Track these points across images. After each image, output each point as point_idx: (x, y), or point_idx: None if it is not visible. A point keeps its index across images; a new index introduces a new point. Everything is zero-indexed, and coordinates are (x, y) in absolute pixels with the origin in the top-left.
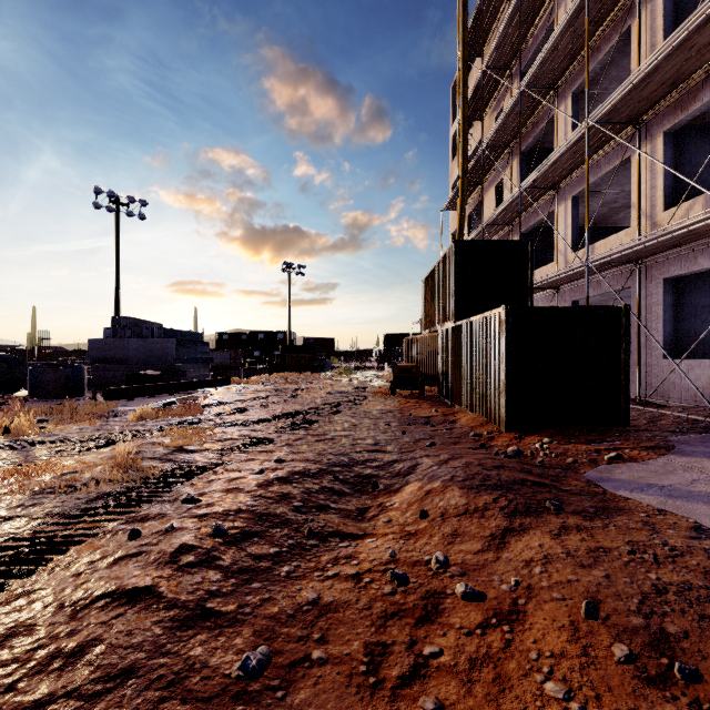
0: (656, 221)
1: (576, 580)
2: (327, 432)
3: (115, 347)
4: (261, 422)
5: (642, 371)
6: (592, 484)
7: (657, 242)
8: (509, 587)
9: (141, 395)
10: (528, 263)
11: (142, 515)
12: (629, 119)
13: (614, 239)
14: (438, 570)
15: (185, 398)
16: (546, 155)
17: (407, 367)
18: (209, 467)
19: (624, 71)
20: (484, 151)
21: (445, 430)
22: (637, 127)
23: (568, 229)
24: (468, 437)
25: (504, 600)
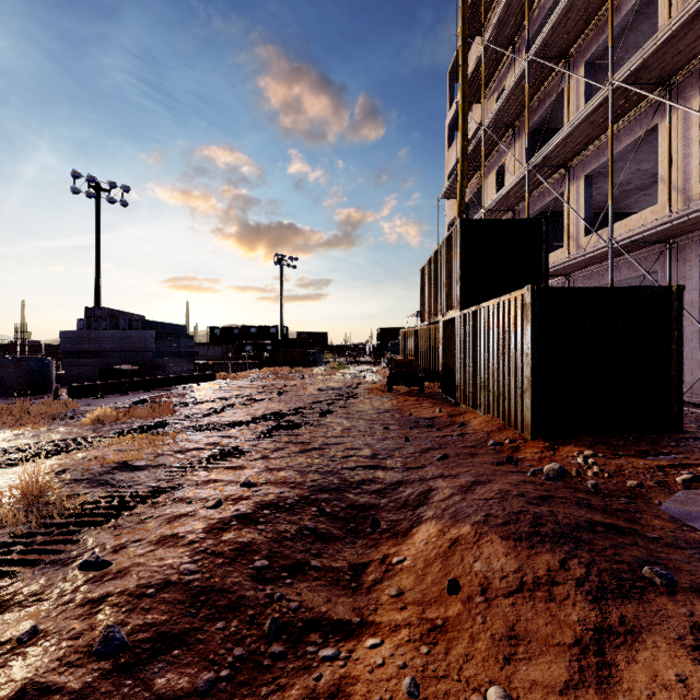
0: (690, 195)
1: None
2: (314, 438)
3: (90, 340)
4: (237, 425)
5: None
6: (683, 524)
7: None
8: None
9: (113, 392)
10: (542, 244)
11: (5, 595)
12: (659, 79)
13: (636, 218)
14: None
15: (161, 396)
16: (551, 136)
17: (406, 361)
18: (149, 495)
19: (642, 37)
20: (485, 132)
21: (456, 437)
22: (667, 88)
23: (580, 210)
24: (487, 447)
25: None
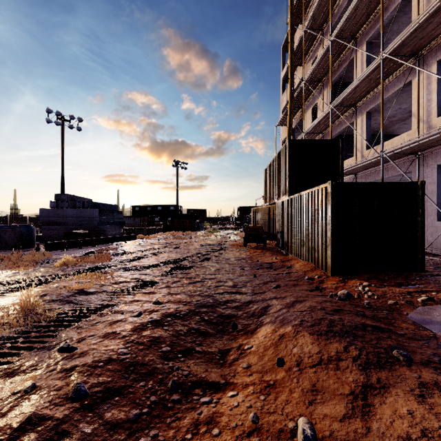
0: (431, 124)
1: None
2: (198, 275)
3: (58, 214)
4: (150, 267)
5: None
6: (420, 326)
7: (437, 137)
8: None
9: (72, 247)
10: (339, 155)
11: (15, 367)
12: (412, 53)
13: (398, 138)
14: None
15: (103, 249)
16: (346, 87)
17: (255, 228)
18: (98, 309)
19: (402, 26)
20: (304, 84)
21: (285, 274)
22: (417, 58)
23: (364, 133)
24: (304, 280)
25: None
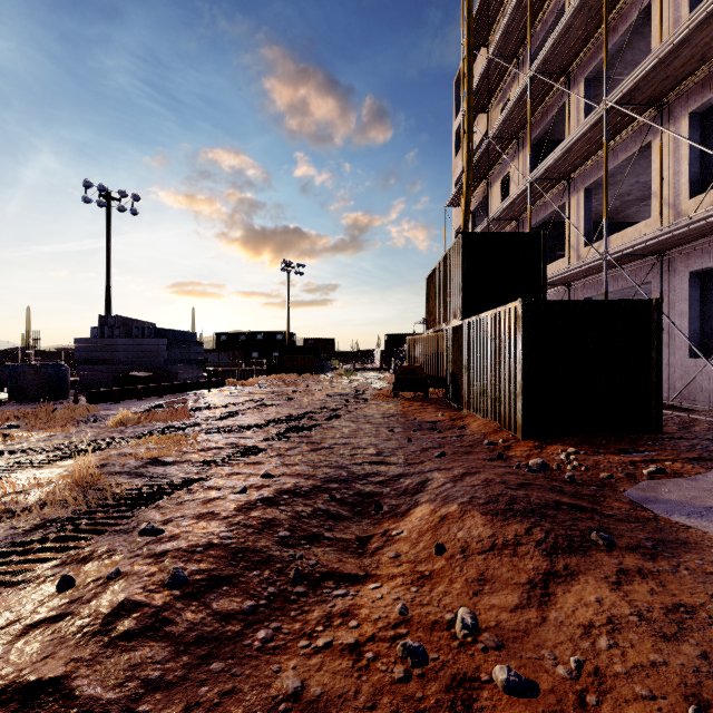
0: (680, 210)
1: (663, 663)
2: (324, 439)
3: (103, 347)
4: (252, 427)
5: (665, 372)
6: (638, 506)
7: (685, 231)
8: (568, 671)
9: (128, 398)
10: (541, 256)
11: (86, 552)
12: (651, 100)
13: (632, 231)
14: (466, 639)
15: (175, 401)
16: (555, 147)
17: (411, 368)
18: (183, 484)
19: (640, 54)
20: (490, 143)
21: (455, 438)
22: (659, 109)
23: (581, 222)
24: (482, 446)
25: (565, 696)
